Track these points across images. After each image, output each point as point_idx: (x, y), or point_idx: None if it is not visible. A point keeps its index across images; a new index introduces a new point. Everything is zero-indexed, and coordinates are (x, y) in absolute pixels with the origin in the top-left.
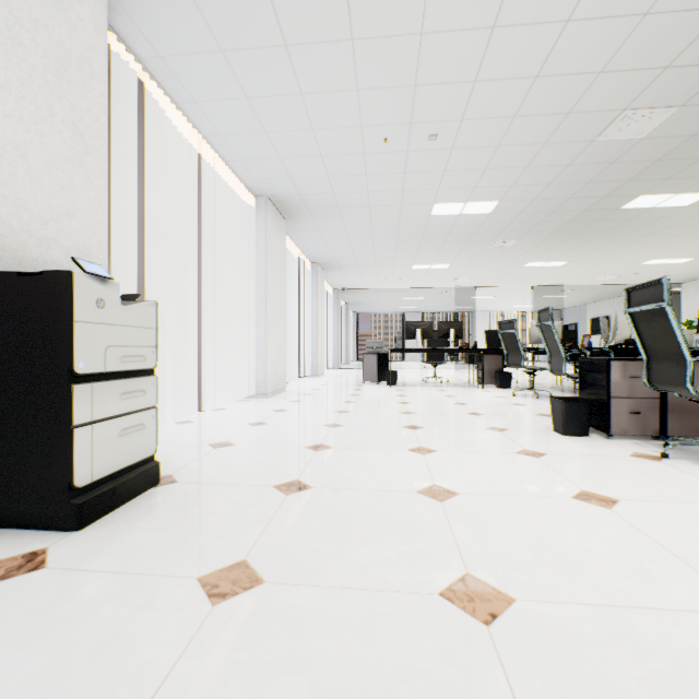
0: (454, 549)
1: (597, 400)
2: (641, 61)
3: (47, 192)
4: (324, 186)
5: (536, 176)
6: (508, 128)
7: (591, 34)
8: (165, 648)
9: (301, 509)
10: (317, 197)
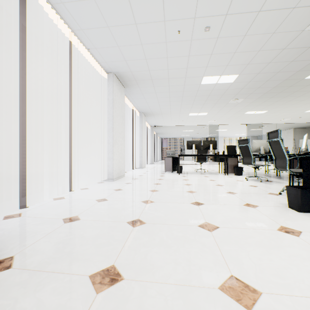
0: None
1: None
2: None
3: None
4: (144, 65)
5: (263, 57)
6: (253, 21)
7: None
8: None
9: None
10: (140, 73)
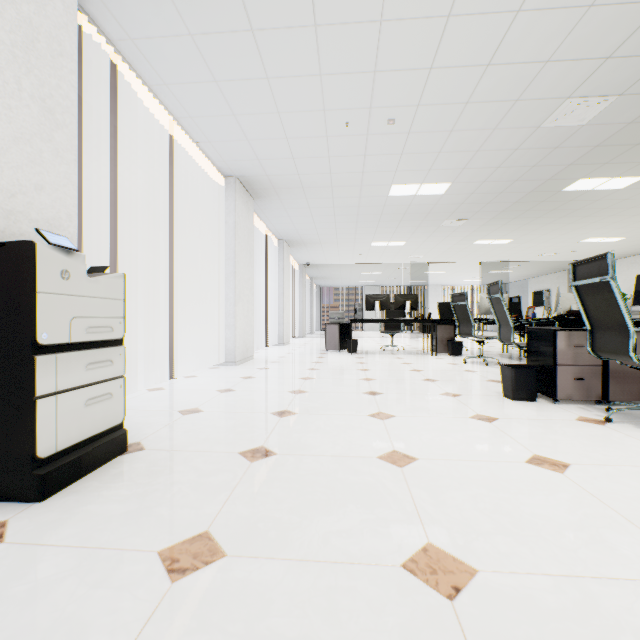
0: (415, 517)
1: (544, 367)
2: (585, 51)
3: (15, 165)
4: (290, 167)
5: (486, 159)
6: (461, 113)
7: (539, 24)
8: (118, 632)
9: (265, 476)
10: (283, 177)
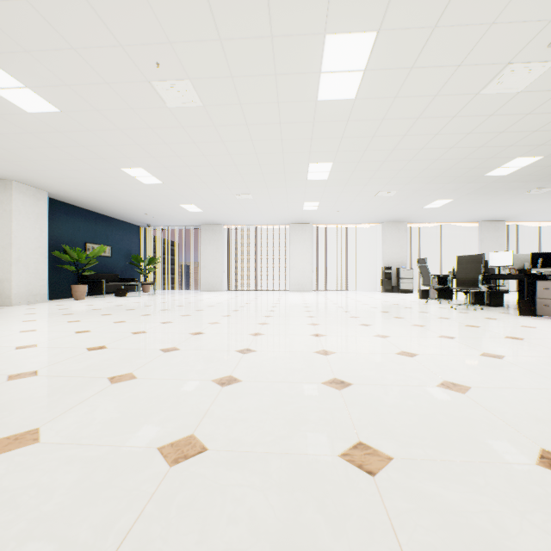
0: None
1: None
2: None
3: None
4: None
5: None
6: None
7: None
8: None
9: None
10: None
